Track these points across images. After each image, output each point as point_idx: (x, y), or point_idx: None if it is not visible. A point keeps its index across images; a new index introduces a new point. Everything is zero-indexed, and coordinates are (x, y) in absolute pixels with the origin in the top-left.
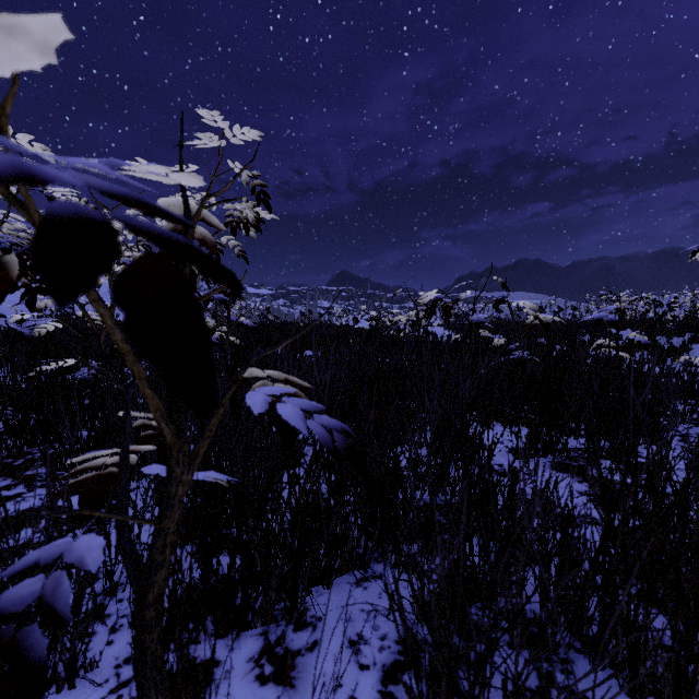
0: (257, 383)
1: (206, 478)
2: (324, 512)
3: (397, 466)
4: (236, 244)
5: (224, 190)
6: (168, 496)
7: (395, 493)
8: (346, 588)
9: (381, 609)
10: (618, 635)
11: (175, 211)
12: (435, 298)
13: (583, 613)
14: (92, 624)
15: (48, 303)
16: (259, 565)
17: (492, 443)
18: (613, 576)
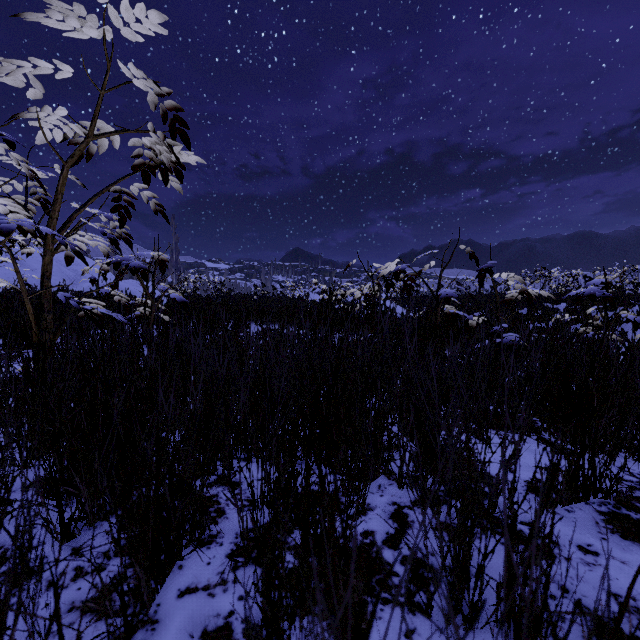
0: None
1: None
2: None
3: None
4: (150, 195)
5: None
6: None
7: None
8: None
9: None
10: None
11: None
12: (397, 269)
13: None
14: None
15: None
16: None
17: None
18: None
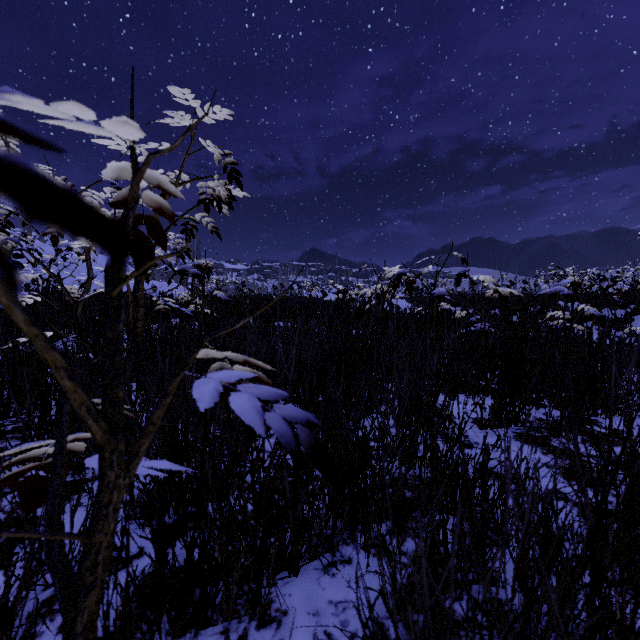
0: (214, 365)
1: (156, 473)
2: (290, 498)
3: (366, 446)
4: (209, 220)
5: (173, 147)
6: (100, 505)
7: (364, 473)
8: (313, 575)
9: (350, 601)
10: (610, 639)
11: (127, 176)
12: (399, 273)
13: (569, 612)
14: (39, 621)
15: (28, 277)
16: (219, 559)
17: (462, 420)
18: (604, 574)
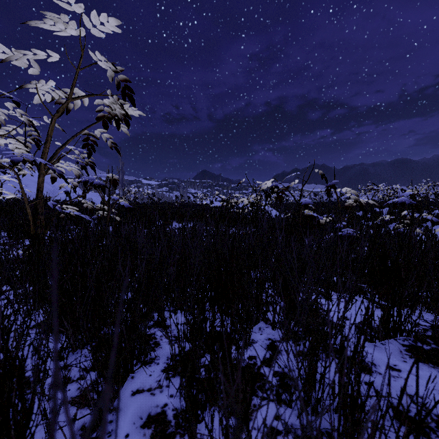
0: None
1: None
2: None
3: None
4: (108, 136)
5: None
6: None
7: None
8: None
9: None
10: None
11: None
12: (272, 185)
13: None
14: None
15: None
16: None
17: (423, 405)
18: None
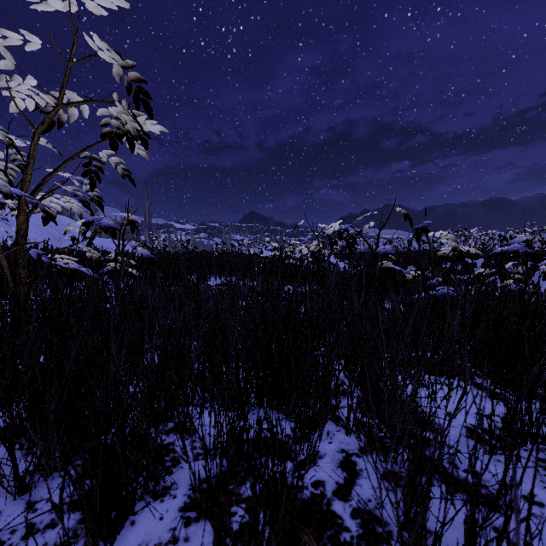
0: None
1: None
2: None
3: None
4: (118, 161)
5: None
6: None
7: None
8: None
9: None
10: None
11: None
12: (340, 229)
13: None
14: None
15: None
16: None
17: None
18: None
